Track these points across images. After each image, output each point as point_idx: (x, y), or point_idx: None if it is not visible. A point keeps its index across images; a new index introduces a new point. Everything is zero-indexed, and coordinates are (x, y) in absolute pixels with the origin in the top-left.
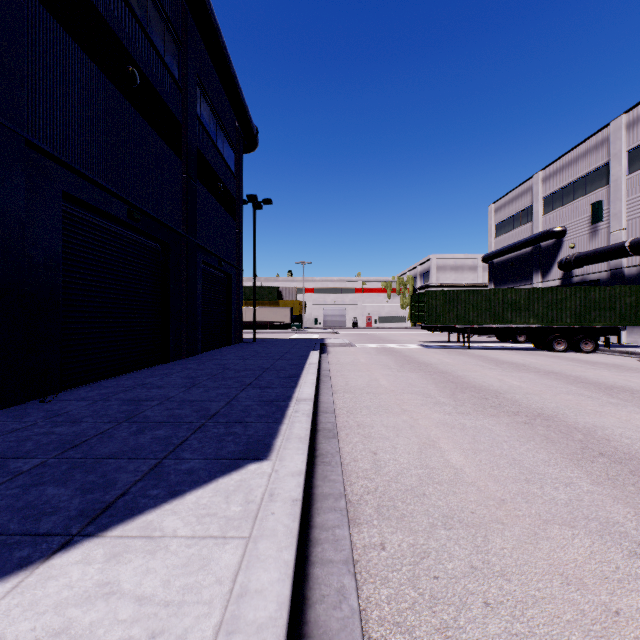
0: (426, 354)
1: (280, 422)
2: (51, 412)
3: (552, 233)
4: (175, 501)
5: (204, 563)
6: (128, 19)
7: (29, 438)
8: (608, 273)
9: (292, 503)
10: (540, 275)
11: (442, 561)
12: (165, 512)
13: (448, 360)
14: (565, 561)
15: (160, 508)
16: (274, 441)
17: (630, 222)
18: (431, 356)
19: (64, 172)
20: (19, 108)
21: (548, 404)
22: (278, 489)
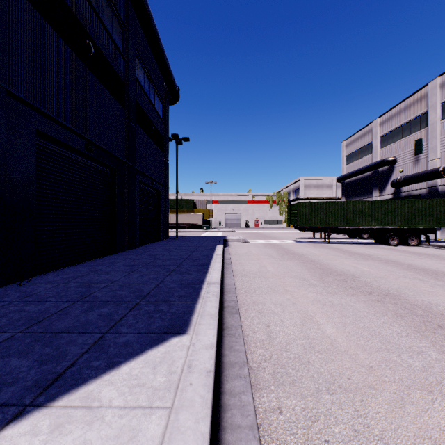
0: (299, 247)
1: (196, 301)
2: (25, 293)
3: (386, 161)
4: (112, 372)
5: (133, 434)
6: (85, 6)
7: (4, 315)
8: (427, 190)
9: (206, 374)
10: (378, 191)
11: (330, 425)
12: (103, 382)
13: (315, 252)
14: (431, 425)
15: (100, 379)
16: (191, 317)
17: (443, 153)
18: (302, 249)
19: (37, 115)
20: (2, 67)
21: (392, 286)
22: (195, 361)
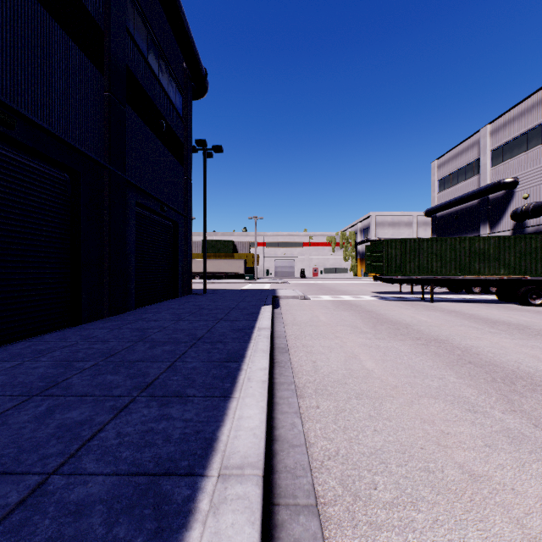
0: (390, 309)
1: None
2: None
3: (503, 184)
4: None
5: None
6: None
7: None
8: None
9: None
10: (488, 227)
11: None
12: None
13: (423, 318)
14: None
15: None
16: None
17: None
18: (398, 311)
19: None
20: None
21: None
22: None
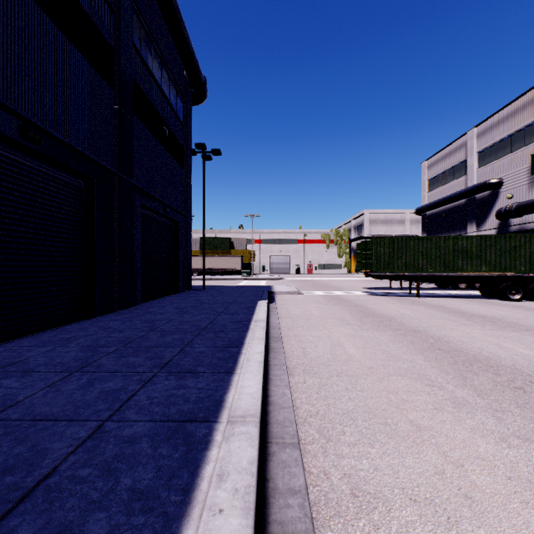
0: (378, 303)
1: None
2: None
3: (489, 184)
4: None
5: None
6: None
7: None
8: None
9: None
10: (475, 225)
11: None
12: None
13: (407, 311)
14: None
15: None
16: None
17: None
18: (385, 306)
19: None
20: None
21: None
22: None
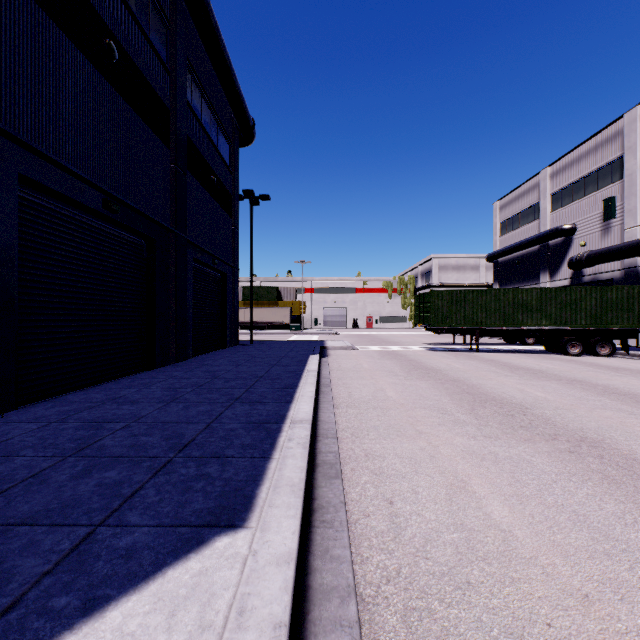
0: (433, 358)
1: (268, 456)
2: None
3: (561, 231)
4: (86, 625)
5: None
6: None
7: None
8: (622, 272)
9: (272, 634)
10: (548, 274)
11: None
12: None
13: (458, 365)
14: None
15: None
16: (257, 490)
17: None
18: (438, 360)
19: (20, 152)
20: None
21: (587, 423)
22: (253, 597)
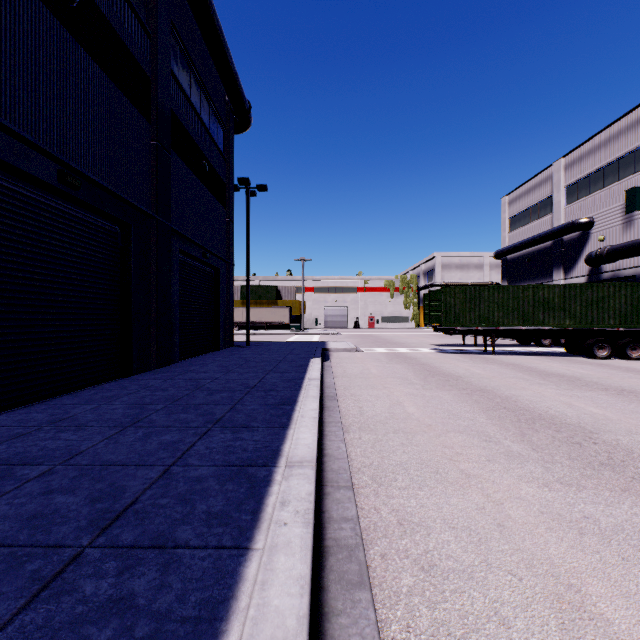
0: (447, 361)
1: (246, 545)
2: None
3: (578, 225)
4: None
5: None
6: None
7: None
8: None
9: None
10: (562, 271)
11: None
12: None
13: (478, 370)
14: None
15: None
16: None
17: None
18: (454, 364)
19: None
20: None
21: None
22: None
